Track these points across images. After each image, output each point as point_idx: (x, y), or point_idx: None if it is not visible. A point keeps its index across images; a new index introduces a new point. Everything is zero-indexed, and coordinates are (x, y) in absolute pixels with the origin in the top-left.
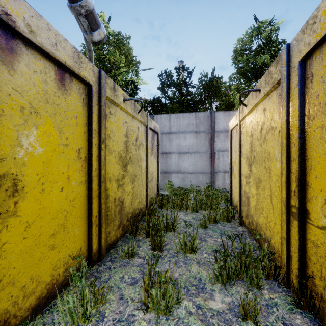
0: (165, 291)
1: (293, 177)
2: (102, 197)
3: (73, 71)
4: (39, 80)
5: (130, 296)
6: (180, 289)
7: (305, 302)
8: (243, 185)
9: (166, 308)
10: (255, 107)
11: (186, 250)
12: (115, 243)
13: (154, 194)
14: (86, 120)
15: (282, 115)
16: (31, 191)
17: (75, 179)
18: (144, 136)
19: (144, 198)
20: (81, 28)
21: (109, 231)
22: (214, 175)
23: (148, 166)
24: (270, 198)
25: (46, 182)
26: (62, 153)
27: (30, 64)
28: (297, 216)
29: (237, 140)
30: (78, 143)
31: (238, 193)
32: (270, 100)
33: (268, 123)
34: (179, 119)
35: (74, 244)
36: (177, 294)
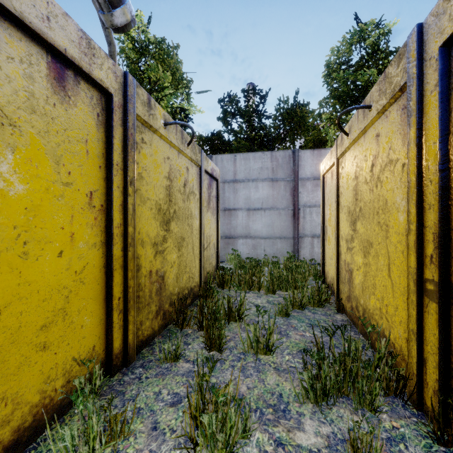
0: (225, 417)
1: (429, 233)
2: (129, 268)
3: (80, 66)
4: (18, 73)
5: (168, 424)
6: (248, 413)
7: (452, 435)
8: (342, 253)
9: (226, 446)
10: (362, 134)
11: (259, 350)
12: (151, 338)
13: (212, 268)
14: (104, 149)
15: (410, 138)
16: (3, 254)
17: (84, 239)
18: (196, 182)
19: (196, 272)
20: (95, 4)
21: (142, 321)
22: (298, 241)
23: (203, 225)
24: (388, 269)
25: (31, 240)
26: (62, 196)
27: (2, 45)
28: (436, 296)
29: (333, 188)
30: (90, 182)
31: (334, 266)
32: (387, 119)
33: (383, 154)
34: (247, 162)
35: (82, 341)
36: (243, 421)
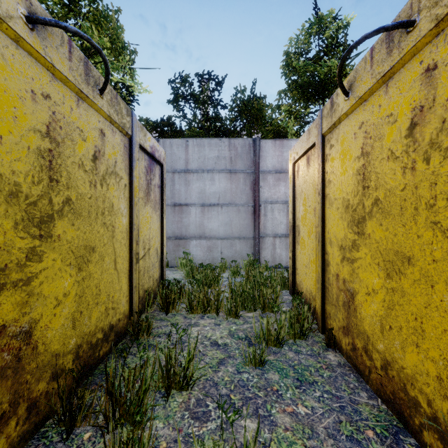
0: None
1: None
2: None
3: None
4: None
5: None
6: None
7: None
8: (331, 263)
9: None
10: (381, 83)
11: None
12: None
13: (153, 282)
14: None
15: None
16: None
17: None
18: (123, 159)
19: (123, 297)
20: None
21: None
22: (258, 241)
23: (135, 225)
24: None
25: None
26: None
27: None
28: None
29: (310, 178)
30: None
31: (311, 276)
32: None
33: None
34: (202, 149)
35: None
36: None
